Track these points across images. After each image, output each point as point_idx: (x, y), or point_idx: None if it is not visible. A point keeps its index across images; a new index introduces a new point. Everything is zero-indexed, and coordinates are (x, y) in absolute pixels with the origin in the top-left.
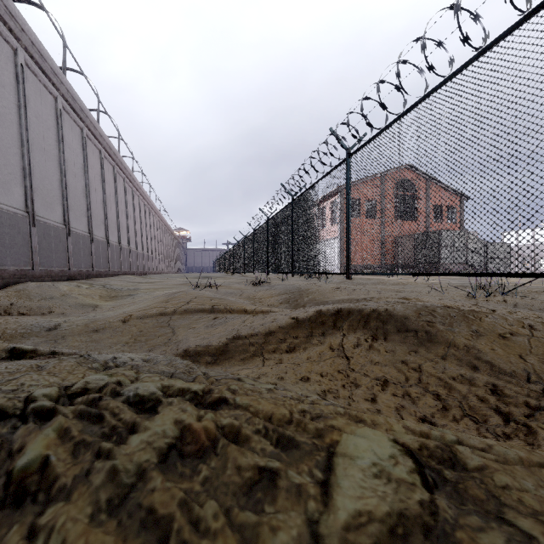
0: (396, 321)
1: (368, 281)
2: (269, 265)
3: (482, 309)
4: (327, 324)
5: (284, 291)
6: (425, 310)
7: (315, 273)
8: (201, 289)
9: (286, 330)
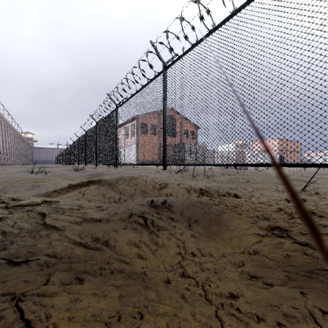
0: (108, 182)
1: (142, 168)
2: (86, 160)
3: (166, 179)
4: (83, 185)
5: (89, 174)
6: (120, 177)
7: (105, 164)
8: (35, 174)
9: (63, 188)
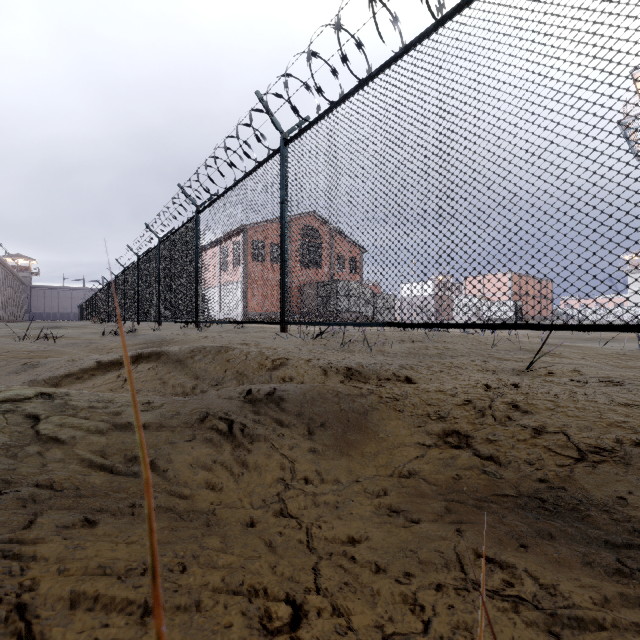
0: (176, 356)
1: (252, 330)
2: (140, 312)
3: (294, 349)
4: None
5: (144, 341)
6: (199, 348)
7: (176, 321)
8: (31, 341)
9: (86, 369)
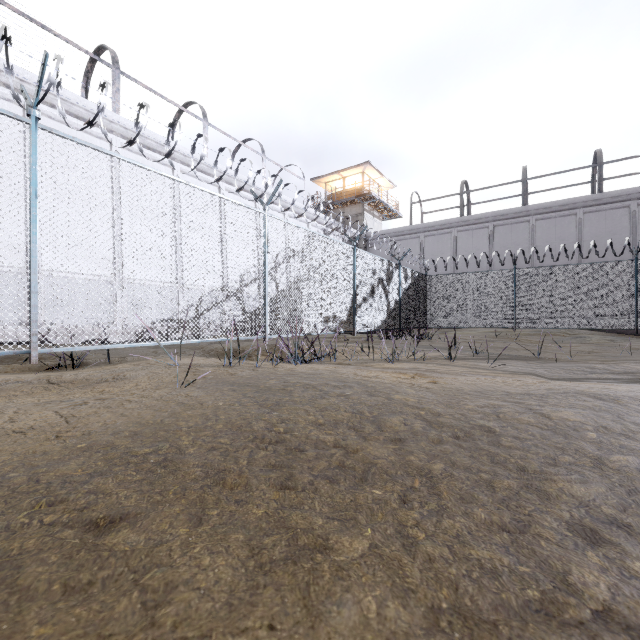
0: None
1: None
2: None
3: None
4: None
5: None
6: None
7: None
8: None
9: None
